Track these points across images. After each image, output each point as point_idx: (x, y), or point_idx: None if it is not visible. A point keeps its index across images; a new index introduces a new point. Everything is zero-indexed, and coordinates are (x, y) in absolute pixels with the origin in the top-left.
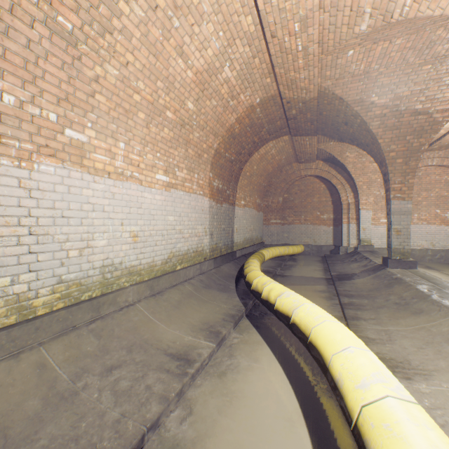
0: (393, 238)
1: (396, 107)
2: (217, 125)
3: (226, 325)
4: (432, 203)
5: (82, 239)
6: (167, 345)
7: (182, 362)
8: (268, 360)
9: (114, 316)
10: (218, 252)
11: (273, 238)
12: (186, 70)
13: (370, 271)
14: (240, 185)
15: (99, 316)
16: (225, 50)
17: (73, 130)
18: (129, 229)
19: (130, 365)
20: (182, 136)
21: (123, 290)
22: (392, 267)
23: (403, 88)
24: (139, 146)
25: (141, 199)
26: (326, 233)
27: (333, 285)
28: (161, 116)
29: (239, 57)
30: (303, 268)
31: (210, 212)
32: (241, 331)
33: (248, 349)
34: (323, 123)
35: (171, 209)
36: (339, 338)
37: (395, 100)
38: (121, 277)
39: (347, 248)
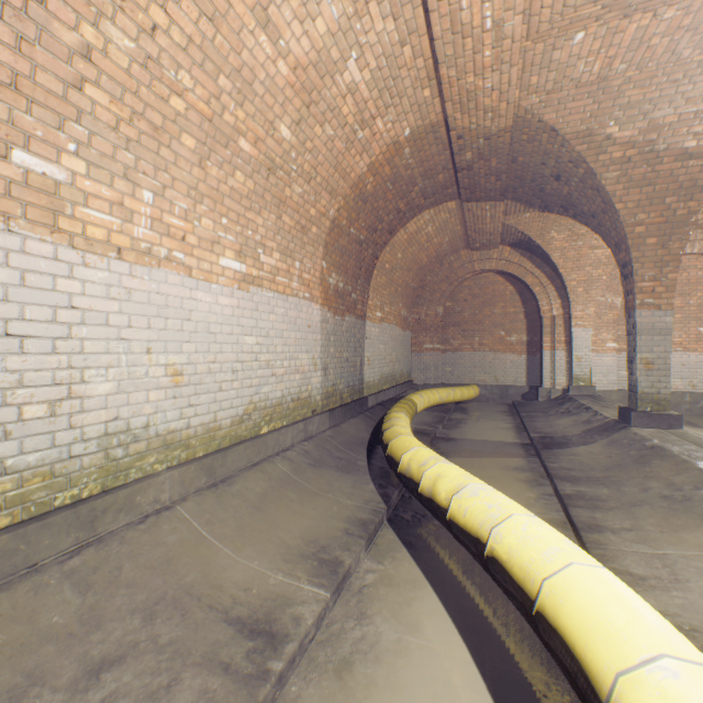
0: (639, 374)
1: (649, 145)
2: (336, 174)
3: (351, 544)
4: (692, 315)
5: (56, 381)
6: (231, 598)
7: (258, 642)
8: (437, 628)
9: (125, 537)
10: (337, 400)
11: (429, 375)
12: (275, 59)
13: (599, 433)
14: (374, 285)
15: (95, 538)
16: (350, 24)
17: (31, 154)
18: (164, 361)
19: (144, 657)
20: (271, 190)
21: (150, 479)
22: (639, 426)
23: (665, 110)
24: (186, 201)
25: (189, 303)
26: (515, 365)
27: (537, 458)
28: (229, 148)
29: (375, 42)
30: (480, 425)
31: (322, 331)
32: (381, 555)
33: (396, 598)
34: (516, 179)
35: (250, 323)
36: (623, 622)
37: (649, 132)
38: (146, 454)
39: (551, 391)
